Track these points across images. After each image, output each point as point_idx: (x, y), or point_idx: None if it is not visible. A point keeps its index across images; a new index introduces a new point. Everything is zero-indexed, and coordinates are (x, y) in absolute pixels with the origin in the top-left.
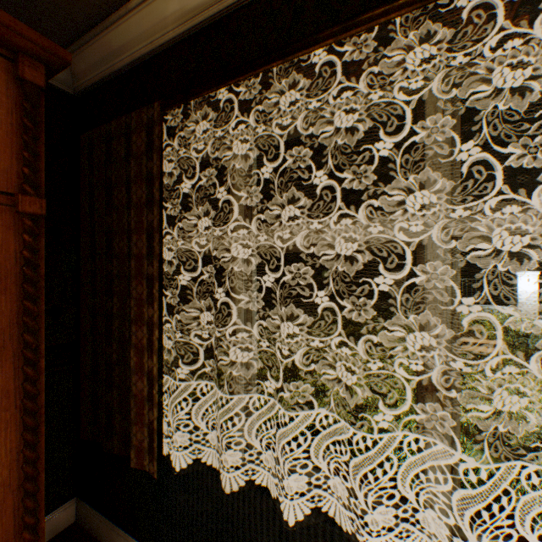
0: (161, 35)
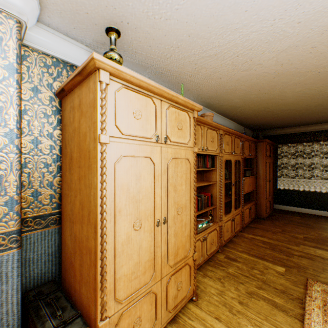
0: (275, 134)
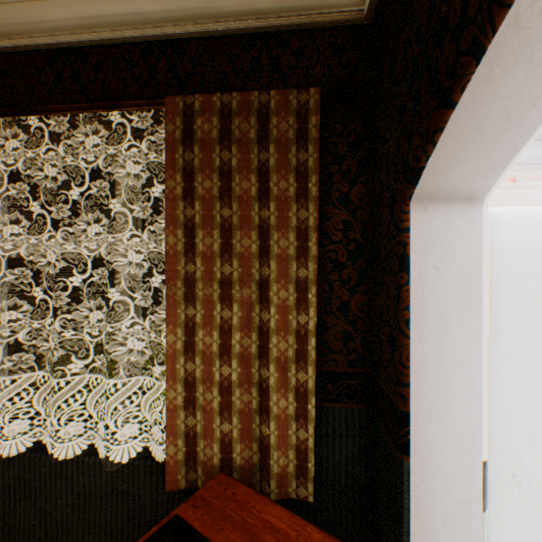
0: None
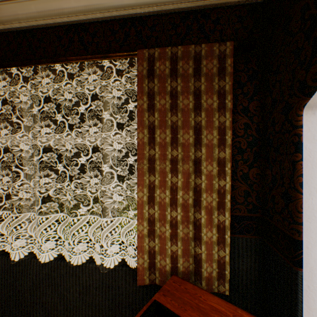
0: None
